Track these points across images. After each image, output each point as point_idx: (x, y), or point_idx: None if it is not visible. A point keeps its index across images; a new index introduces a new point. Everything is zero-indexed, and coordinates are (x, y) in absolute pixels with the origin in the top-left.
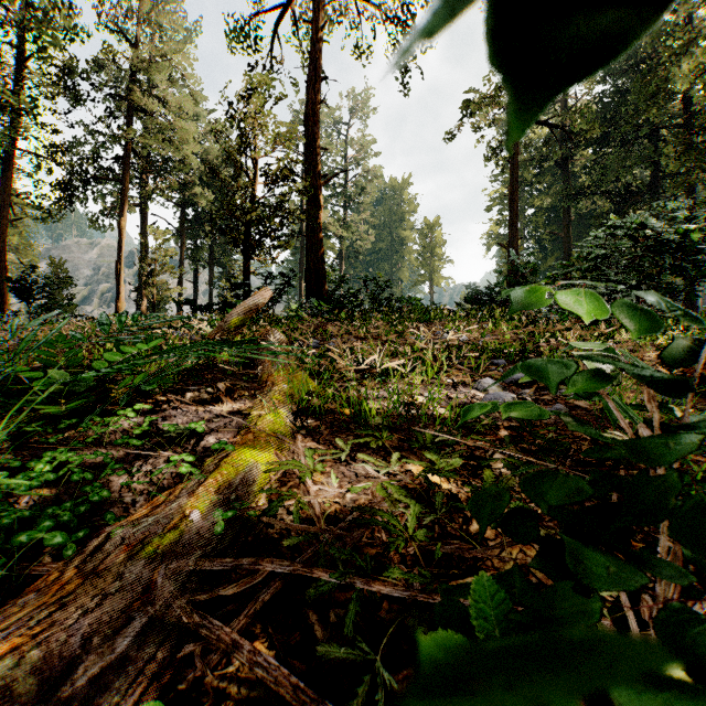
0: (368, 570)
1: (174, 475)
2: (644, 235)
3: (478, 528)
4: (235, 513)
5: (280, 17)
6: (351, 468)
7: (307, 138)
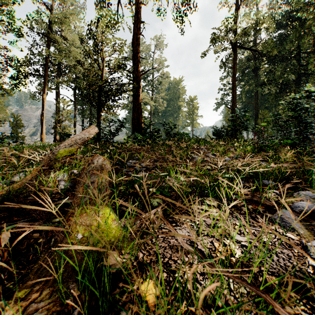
0: None
1: None
2: None
3: None
4: None
5: None
6: None
7: (133, 52)
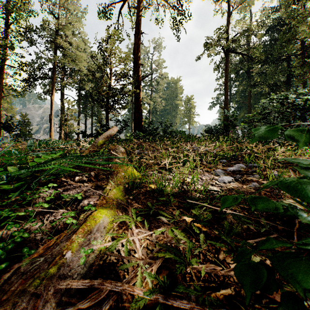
0: (166, 288)
1: (64, 223)
2: (287, 102)
3: (223, 256)
4: (92, 250)
5: (122, 5)
6: (155, 218)
7: (134, 59)
